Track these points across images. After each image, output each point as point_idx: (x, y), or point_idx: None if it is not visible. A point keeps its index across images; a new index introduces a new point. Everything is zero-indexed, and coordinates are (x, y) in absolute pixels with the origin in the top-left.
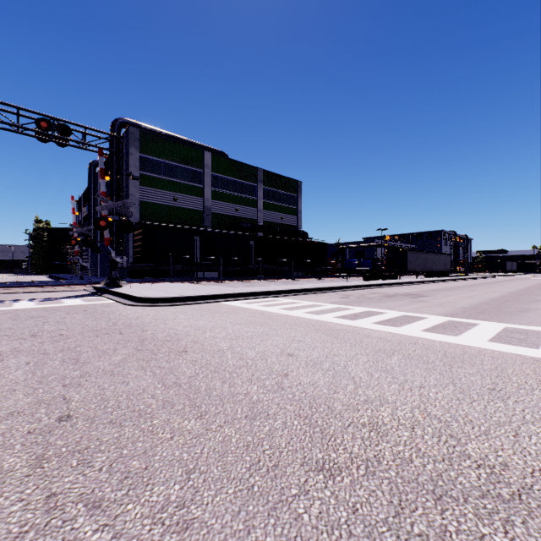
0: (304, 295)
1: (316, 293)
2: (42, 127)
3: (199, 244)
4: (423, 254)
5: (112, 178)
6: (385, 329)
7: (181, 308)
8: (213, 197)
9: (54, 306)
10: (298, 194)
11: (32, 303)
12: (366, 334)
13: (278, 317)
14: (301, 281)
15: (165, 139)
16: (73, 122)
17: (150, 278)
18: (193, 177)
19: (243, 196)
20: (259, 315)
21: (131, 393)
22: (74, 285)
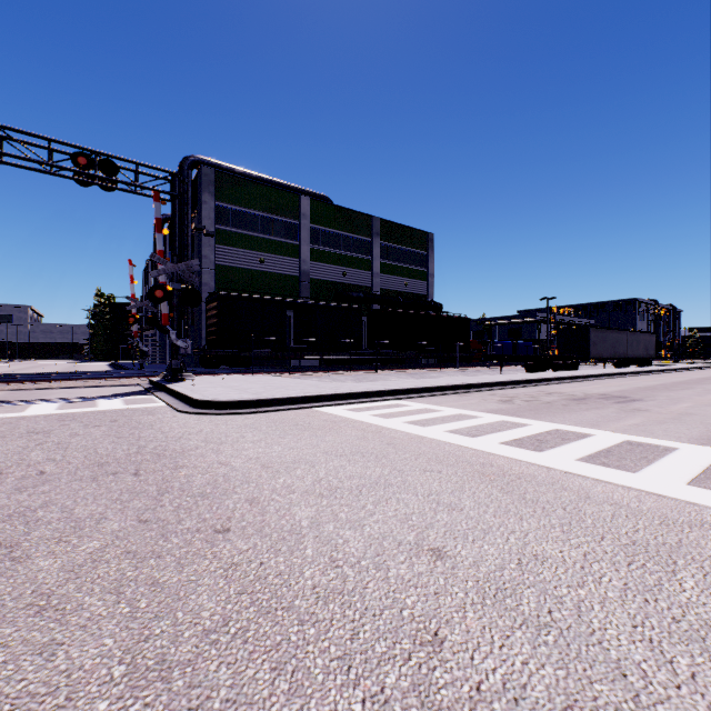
0: (442, 396)
1: (460, 393)
2: (80, 164)
3: (294, 322)
4: (614, 333)
5: (174, 232)
6: (610, 476)
7: (253, 419)
8: (312, 257)
9: (78, 412)
10: (429, 251)
11: (55, 405)
12: (579, 490)
13: (405, 441)
14: (433, 373)
15: (248, 181)
16: (121, 157)
17: (229, 367)
18: (286, 232)
19: (352, 255)
20: (374, 436)
21: (32, 708)
22: (125, 377)
